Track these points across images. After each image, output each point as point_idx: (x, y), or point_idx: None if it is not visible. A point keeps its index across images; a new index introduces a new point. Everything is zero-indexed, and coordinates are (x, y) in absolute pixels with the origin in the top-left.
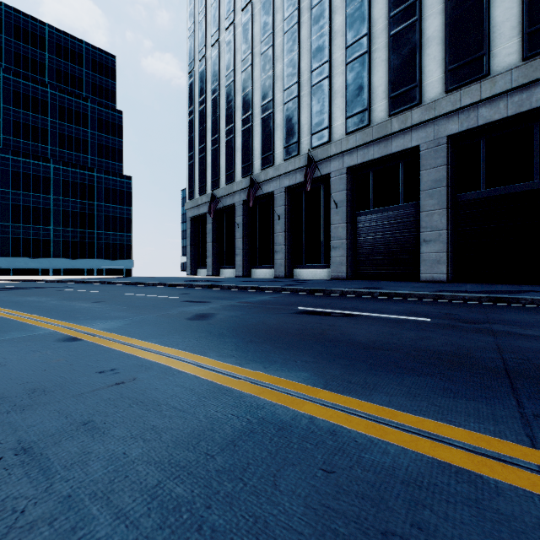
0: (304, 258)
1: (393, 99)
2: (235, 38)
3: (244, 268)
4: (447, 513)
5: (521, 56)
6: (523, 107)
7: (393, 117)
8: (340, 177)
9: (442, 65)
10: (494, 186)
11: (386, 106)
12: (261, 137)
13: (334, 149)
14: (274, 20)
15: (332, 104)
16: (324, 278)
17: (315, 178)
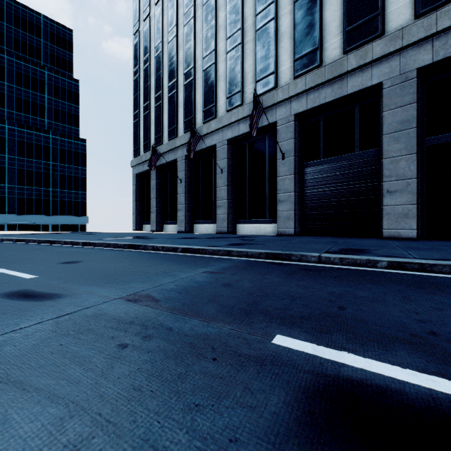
0: (247, 213)
1: (350, 32)
2: None
3: (186, 223)
4: None
5: None
6: None
7: (350, 53)
8: (287, 125)
9: None
10: None
11: (340, 43)
12: (204, 90)
13: (281, 95)
14: None
15: (278, 47)
16: (269, 233)
17: (259, 128)
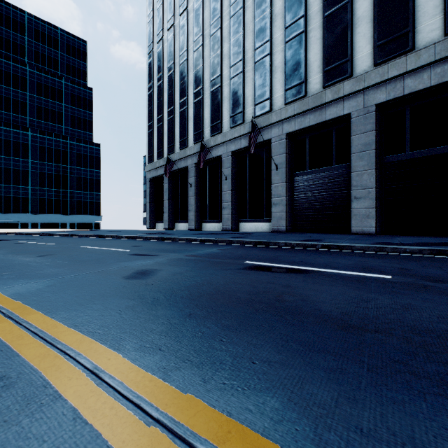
0: (248, 213)
1: (327, 72)
2: (188, 22)
3: (196, 222)
4: None
5: (444, 31)
6: (445, 77)
7: (327, 89)
8: (280, 142)
9: (371, 41)
10: (418, 149)
11: (320, 79)
12: (211, 108)
13: (275, 118)
14: (222, 6)
15: (272, 78)
16: (265, 230)
17: (257, 143)
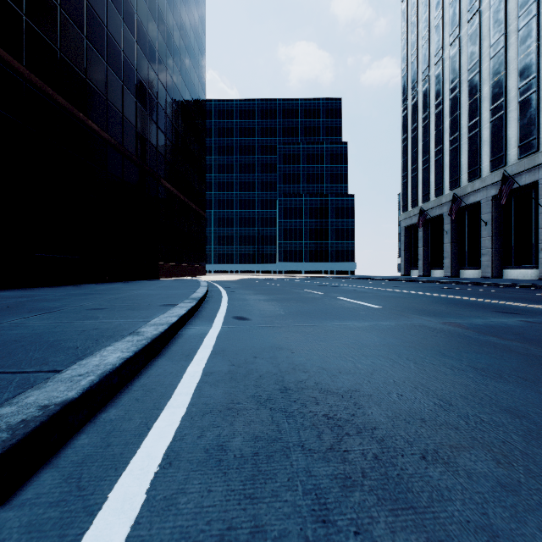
0: (513, 260)
1: None
2: (444, 70)
3: (452, 269)
4: (410, 293)
5: None
6: None
7: None
8: None
9: None
10: None
11: None
12: (468, 154)
13: (541, 158)
14: (480, 48)
15: (539, 115)
16: (535, 278)
17: (522, 186)
